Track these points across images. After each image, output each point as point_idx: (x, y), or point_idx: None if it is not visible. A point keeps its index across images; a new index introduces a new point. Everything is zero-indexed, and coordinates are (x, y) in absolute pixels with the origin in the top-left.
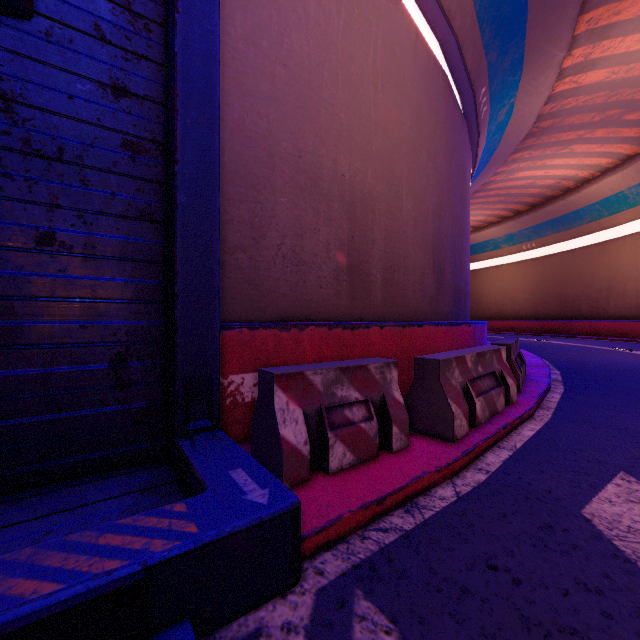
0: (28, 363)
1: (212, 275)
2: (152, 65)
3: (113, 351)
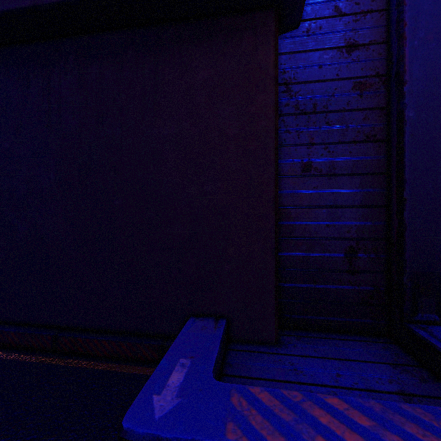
0: (297, 249)
1: (439, 178)
2: (375, 14)
3: (347, 244)
